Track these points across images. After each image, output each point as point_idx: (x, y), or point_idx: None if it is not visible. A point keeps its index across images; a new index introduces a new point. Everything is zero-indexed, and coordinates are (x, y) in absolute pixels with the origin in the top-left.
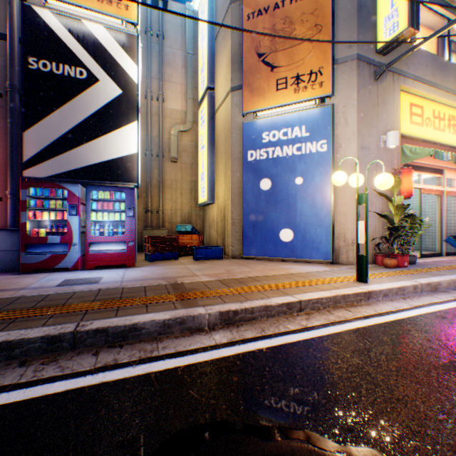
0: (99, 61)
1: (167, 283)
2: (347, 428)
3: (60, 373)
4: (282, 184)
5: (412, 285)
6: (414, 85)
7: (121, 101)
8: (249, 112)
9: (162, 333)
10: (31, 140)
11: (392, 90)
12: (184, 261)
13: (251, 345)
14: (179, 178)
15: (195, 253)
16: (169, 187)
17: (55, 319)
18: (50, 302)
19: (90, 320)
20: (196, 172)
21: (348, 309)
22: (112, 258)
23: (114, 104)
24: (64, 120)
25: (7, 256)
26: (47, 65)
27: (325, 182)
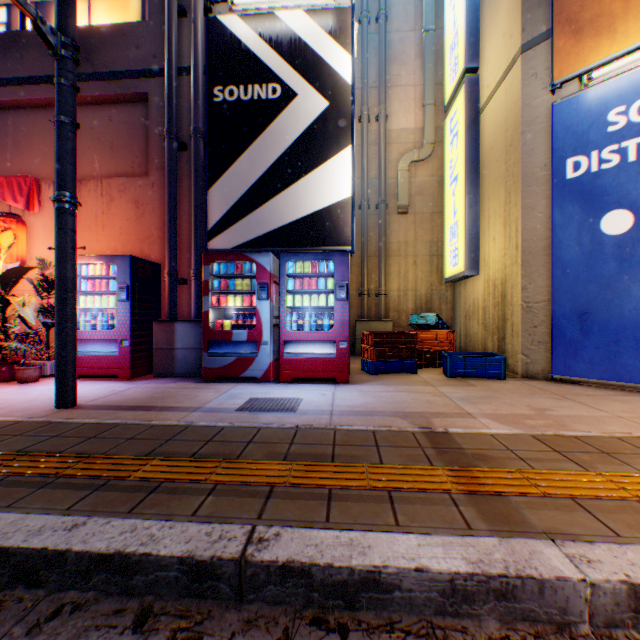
0: (296, 66)
1: (414, 428)
2: None
3: None
4: None
5: None
6: None
7: (327, 119)
8: (567, 77)
9: (444, 610)
10: (216, 200)
11: None
12: (428, 378)
13: None
14: (411, 238)
15: (448, 364)
16: (394, 255)
17: (216, 500)
18: (219, 446)
19: (273, 522)
20: (438, 226)
21: None
22: (314, 367)
23: (317, 126)
24: (253, 165)
25: (190, 355)
26: (233, 93)
27: None
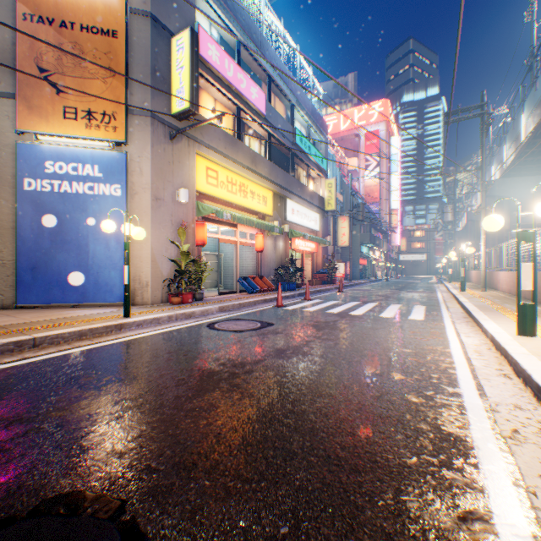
0: None
1: None
2: None
3: None
4: (73, 223)
5: (169, 315)
6: (209, 152)
7: None
8: (27, 131)
9: None
10: None
11: (189, 152)
12: None
13: None
14: None
15: None
16: None
17: None
18: None
19: None
20: None
21: (93, 339)
22: None
23: None
24: None
25: None
26: None
27: (121, 226)
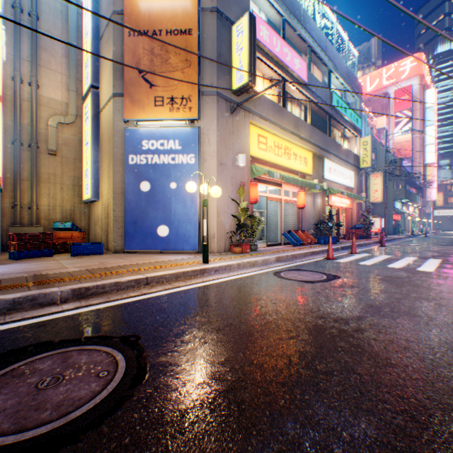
0: None
1: (29, 275)
2: (128, 330)
3: None
4: (160, 187)
5: (238, 263)
6: (260, 121)
7: None
8: (130, 119)
9: (12, 309)
10: None
11: (245, 123)
12: (59, 258)
13: (93, 307)
14: (60, 172)
15: (73, 249)
16: (46, 181)
17: None
18: None
19: None
20: (81, 168)
21: (185, 281)
22: None
23: None
24: None
25: None
26: None
27: None
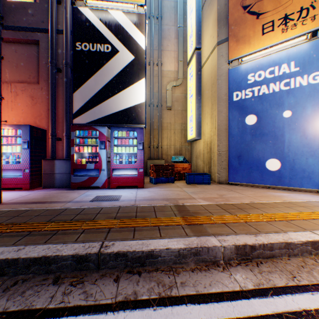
0: (119, 37)
1: (170, 204)
2: None
3: (83, 303)
4: (268, 118)
5: None
6: None
7: (133, 64)
8: (234, 59)
9: (176, 262)
10: (77, 99)
11: None
12: (179, 185)
13: (289, 300)
14: (173, 121)
15: (188, 178)
16: (165, 129)
17: (85, 235)
18: (84, 216)
19: (111, 240)
20: (185, 116)
21: None
22: (127, 181)
23: (128, 67)
24: (97, 83)
25: (63, 177)
26: (86, 46)
27: None
